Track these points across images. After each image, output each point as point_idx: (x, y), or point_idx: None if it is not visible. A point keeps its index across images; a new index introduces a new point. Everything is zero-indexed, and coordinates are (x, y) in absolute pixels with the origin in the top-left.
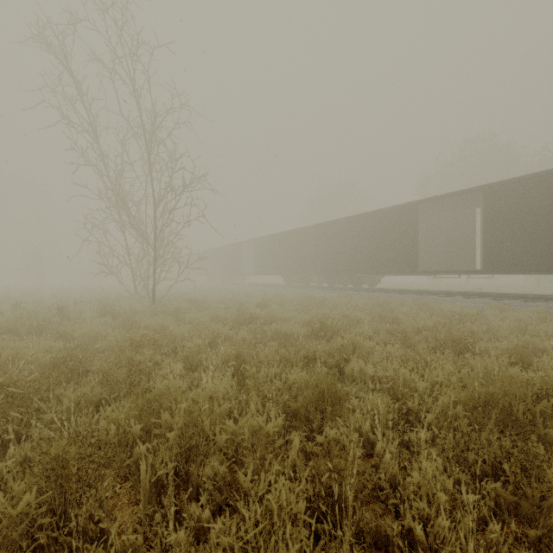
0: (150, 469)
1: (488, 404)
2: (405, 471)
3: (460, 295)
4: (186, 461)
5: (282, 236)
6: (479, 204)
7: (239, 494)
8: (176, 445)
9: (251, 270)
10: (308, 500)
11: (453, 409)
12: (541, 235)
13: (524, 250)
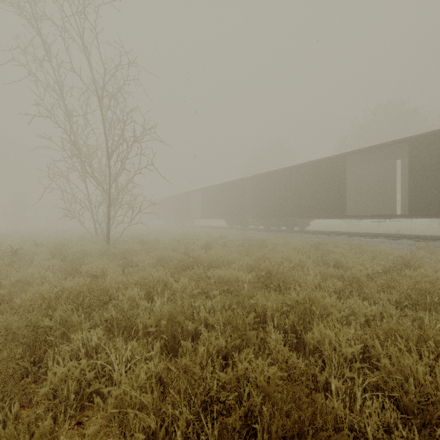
0: None
1: None
2: None
3: (384, 236)
4: None
5: (225, 186)
6: (399, 156)
7: None
8: None
9: (199, 215)
10: None
11: None
12: None
13: None
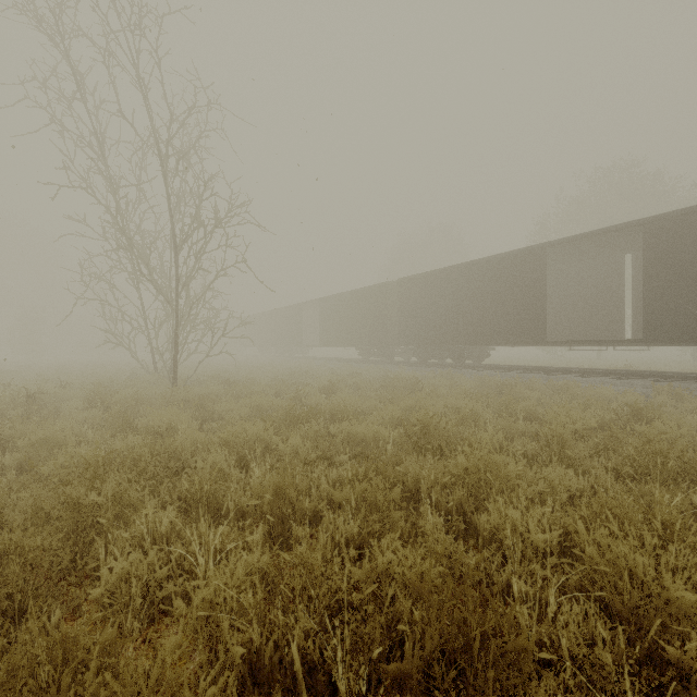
0: None
1: None
2: None
3: (606, 374)
4: None
5: (357, 294)
6: (629, 248)
7: None
8: None
9: (316, 341)
10: None
11: None
12: None
13: None
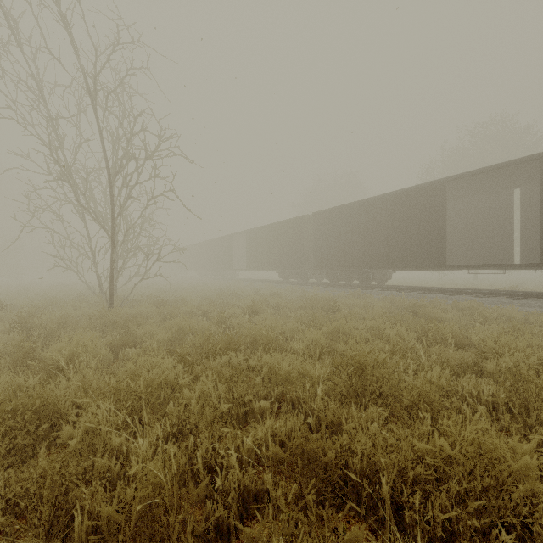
0: None
1: None
2: None
3: (501, 295)
4: None
5: (278, 226)
6: (518, 183)
7: None
8: None
9: (244, 265)
10: None
11: None
12: None
13: None
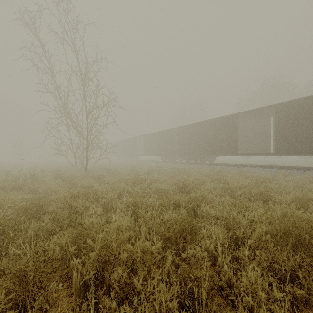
0: (80, 275)
1: (286, 234)
2: (236, 276)
3: (261, 167)
4: (102, 269)
5: (160, 133)
6: (272, 115)
7: (134, 292)
8: (96, 260)
9: (142, 153)
10: (177, 296)
11: (264, 237)
12: (309, 132)
13: (299, 141)
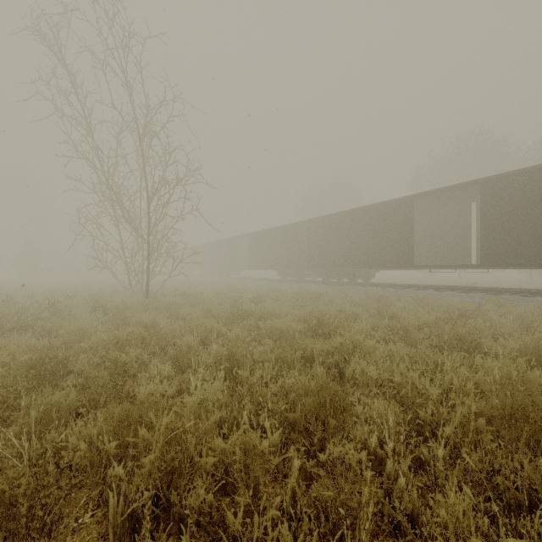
0: (123, 500)
1: (514, 417)
2: (424, 499)
3: (456, 289)
4: (167, 486)
5: (277, 231)
6: (474, 198)
7: (228, 535)
8: (155, 469)
9: (246, 265)
10: None
11: (473, 422)
12: (540, 229)
13: (522, 244)
